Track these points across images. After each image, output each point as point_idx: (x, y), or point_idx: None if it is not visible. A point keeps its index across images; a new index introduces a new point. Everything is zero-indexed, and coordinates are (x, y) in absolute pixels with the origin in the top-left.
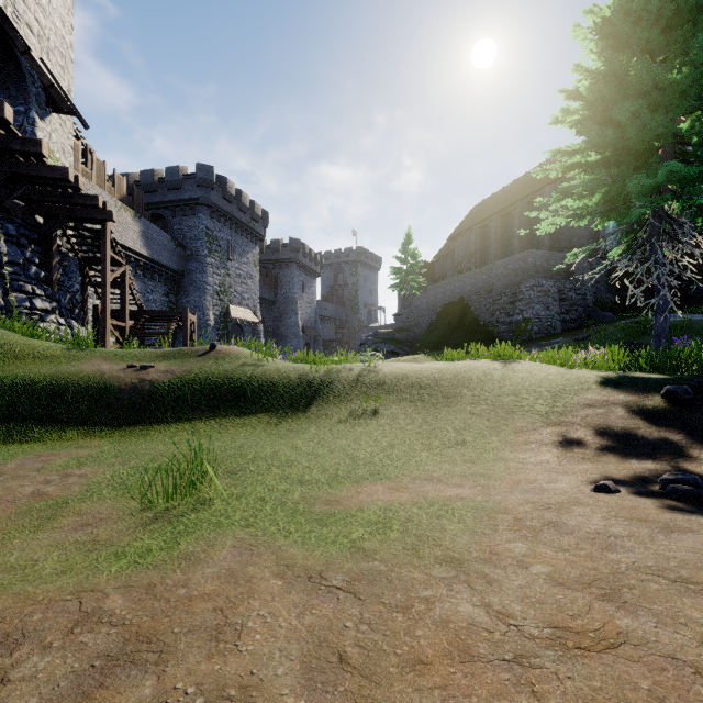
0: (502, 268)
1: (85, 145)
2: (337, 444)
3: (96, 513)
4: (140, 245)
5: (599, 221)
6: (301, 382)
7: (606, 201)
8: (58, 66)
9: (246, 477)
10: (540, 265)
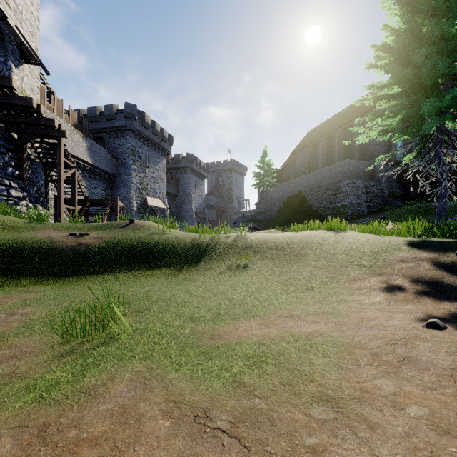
0: (327, 172)
1: (49, 88)
2: (219, 289)
3: (23, 346)
4: (86, 156)
5: (397, 136)
6: (193, 245)
7: (403, 122)
8: (28, 32)
9: (149, 315)
10: (353, 169)
